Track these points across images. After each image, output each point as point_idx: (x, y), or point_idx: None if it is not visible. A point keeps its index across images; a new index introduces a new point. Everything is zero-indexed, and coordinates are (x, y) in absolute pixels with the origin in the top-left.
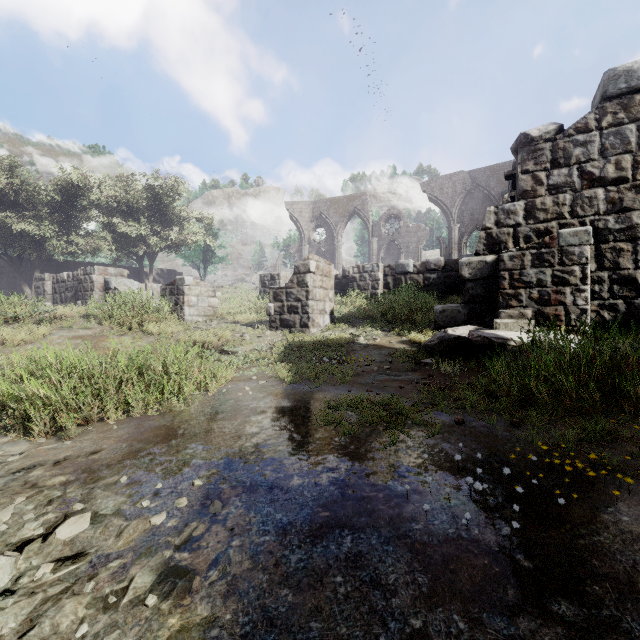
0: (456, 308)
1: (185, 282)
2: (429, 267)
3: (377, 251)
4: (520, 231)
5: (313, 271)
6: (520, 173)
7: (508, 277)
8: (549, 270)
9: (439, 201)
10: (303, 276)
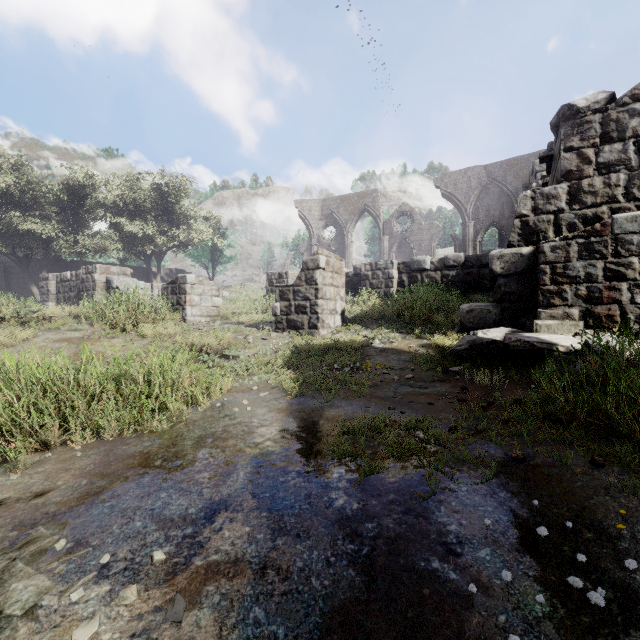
0: (486, 307)
1: (187, 280)
2: (448, 263)
3: (388, 249)
4: (563, 218)
5: (323, 267)
6: (563, 151)
7: (549, 271)
8: (600, 262)
9: (453, 197)
10: (312, 273)
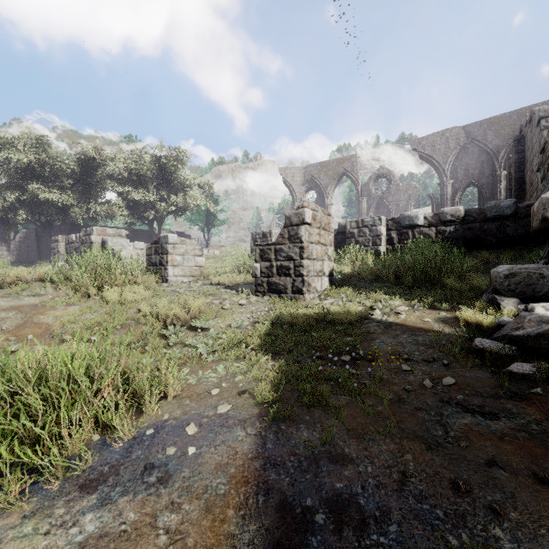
0: (536, 270)
1: (168, 240)
2: (444, 218)
3: (366, 210)
4: None
5: (309, 222)
6: None
7: None
8: None
9: (430, 158)
10: (296, 229)
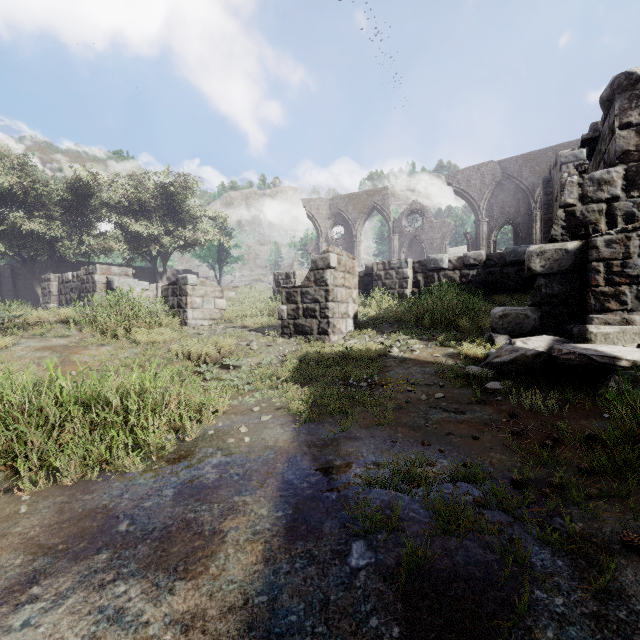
0: (523, 312)
1: (188, 281)
2: (467, 262)
3: (398, 248)
4: (618, 207)
5: (334, 266)
6: (618, 128)
7: (604, 270)
8: None
9: (466, 194)
10: (322, 272)
